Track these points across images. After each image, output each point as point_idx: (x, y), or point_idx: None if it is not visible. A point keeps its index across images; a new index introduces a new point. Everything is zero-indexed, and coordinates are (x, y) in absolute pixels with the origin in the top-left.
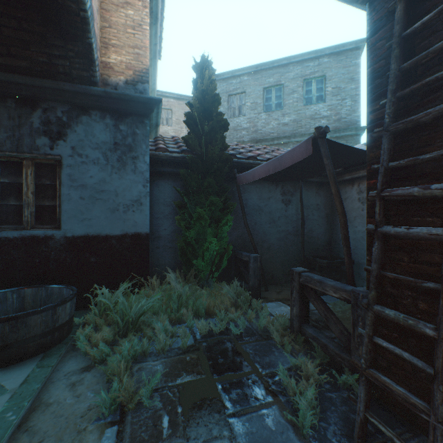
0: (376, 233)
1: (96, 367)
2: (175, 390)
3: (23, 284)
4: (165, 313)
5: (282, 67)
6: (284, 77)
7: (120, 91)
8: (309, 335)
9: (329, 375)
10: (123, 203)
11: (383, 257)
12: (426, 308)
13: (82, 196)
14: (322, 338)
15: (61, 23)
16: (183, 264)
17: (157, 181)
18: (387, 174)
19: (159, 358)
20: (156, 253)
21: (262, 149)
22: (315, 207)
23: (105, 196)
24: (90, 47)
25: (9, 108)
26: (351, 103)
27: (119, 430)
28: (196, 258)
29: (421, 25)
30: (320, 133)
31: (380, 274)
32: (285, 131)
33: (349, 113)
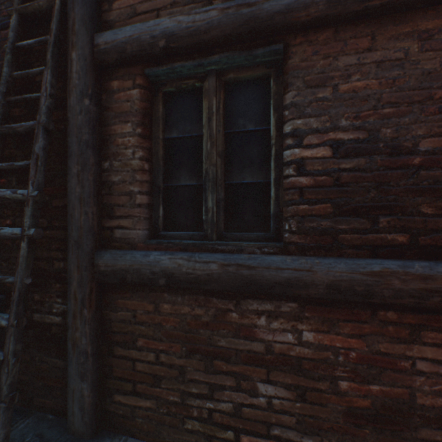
0: None
1: None
2: None
3: None
4: None
5: None
6: None
7: None
8: None
9: None
10: None
11: None
12: (40, 298)
13: None
14: None
15: None
16: None
17: None
18: None
19: None
20: None
21: None
22: None
23: None
24: None
25: None
26: None
27: None
28: None
29: (28, 45)
30: None
31: None
32: None
33: None
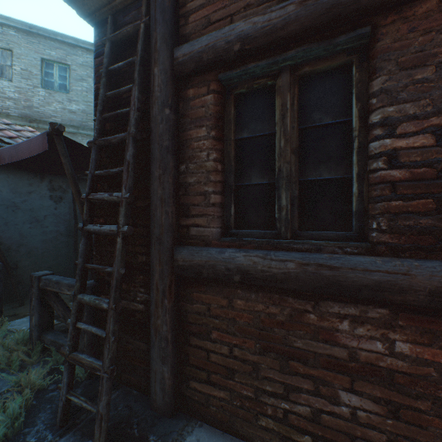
0: (84, 231)
1: None
2: None
3: None
4: None
5: (68, 45)
6: (71, 58)
7: None
8: (48, 341)
9: (60, 374)
10: None
11: (89, 251)
12: (126, 287)
13: None
14: (61, 340)
15: None
16: None
17: None
18: (95, 180)
19: None
20: None
21: (26, 131)
22: None
23: None
24: None
25: None
26: None
27: None
28: None
29: (119, 67)
30: (56, 130)
31: (84, 266)
32: (73, 119)
33: None
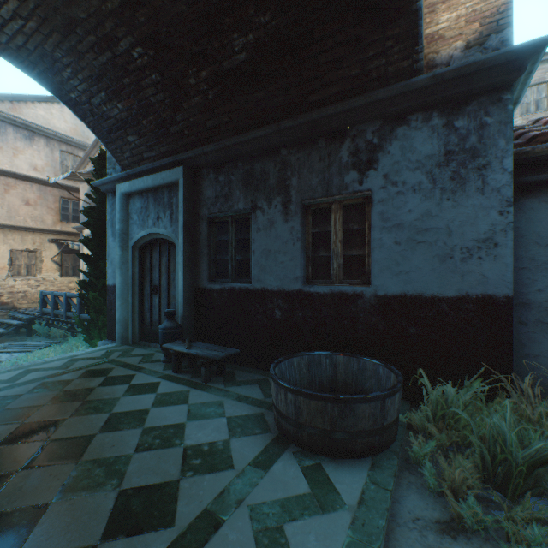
0: None
1: None
2: None
3: (331, 348)
4: None
5: None
6: None
7: (459, 63)
8: None
9: None
10: (460, 245)
11: None
12: None
13: (396, 241)
14: None
15: (379, 4)
16: None
17: (519, 201)
18: None
19: None
20: (516, 333)
21: None
22: None
23: (429, 237)
24: (416, 16)
25: (319, 149)
26: None
27: None
28: None
29: None
30: None
31: None
32: None
33: None
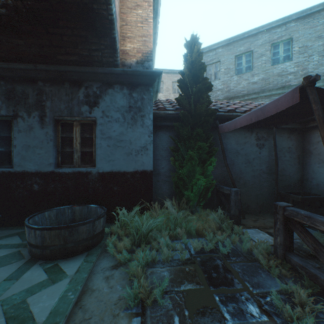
0: None
1: (122, 267)
2: (180, 294)
3: (73, 203)
4: (166, 230)
5: (251, 37)
6: (253, 45)
7: (133, 69)
8: (294, 263)
9: (321, 304)
10: (135, 148)
11: None
12: None
13: (108, 145)
14: (311, 268)
15: (96, 26)
16: (177, 194)
17: (157, 132)
18: None
19: (165, 266)
20: (156, 185)
21: (237, 103)
22: (287, 149)
23: (123, 144)
24: (114, 40)
25: (66, 88)
26: (319, 58)
27: (142, 320)
28: (187, 190)
29: None
30: (310, 81)
31: None
32: (254, 88)
33: (316, 67)
